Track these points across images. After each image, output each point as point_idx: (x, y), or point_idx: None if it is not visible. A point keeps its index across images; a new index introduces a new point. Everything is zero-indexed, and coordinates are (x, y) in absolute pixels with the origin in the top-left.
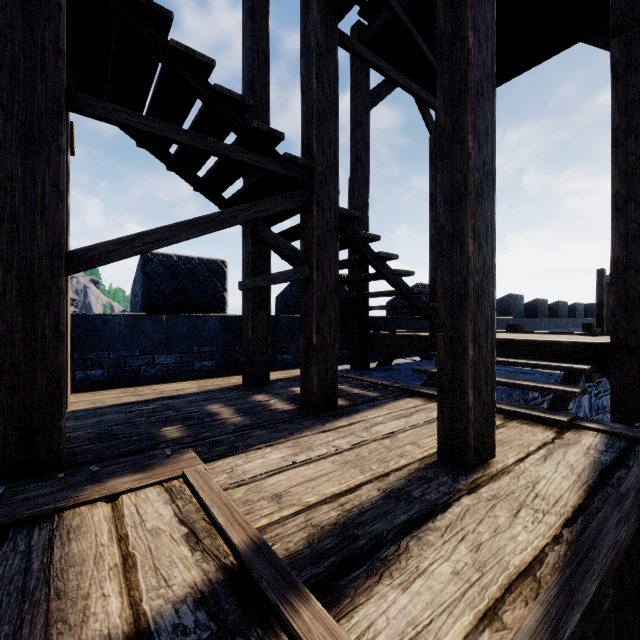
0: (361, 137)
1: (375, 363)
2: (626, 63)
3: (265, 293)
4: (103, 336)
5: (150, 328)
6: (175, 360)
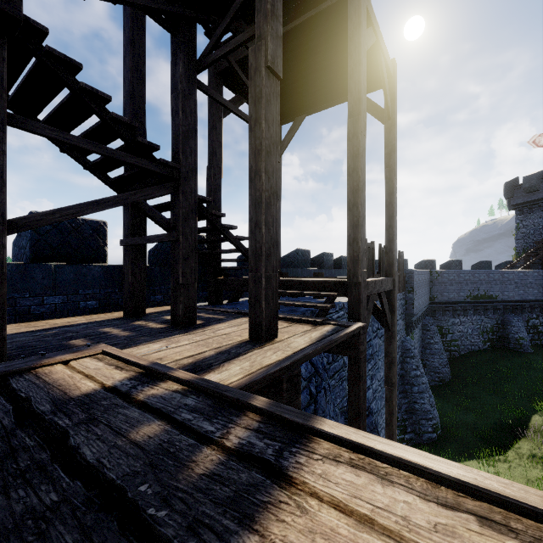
0: (216, 138)
1: (227, 301)
2: (353, 133)
3: (142, 249)
4: None
5: (40, 275)
6: (63, 300)
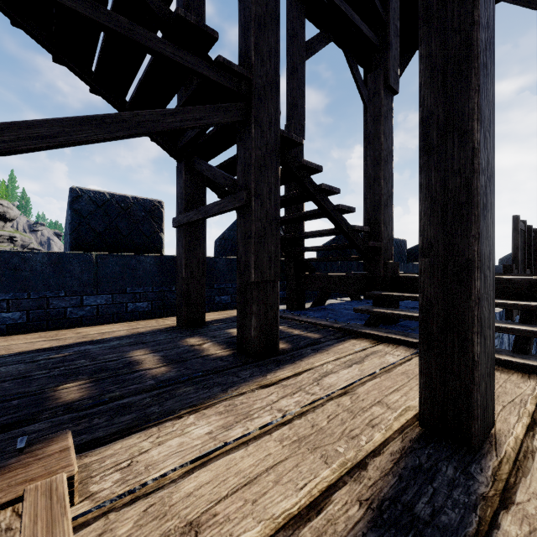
0: (297, 84)
1: (309, 303)
2: None
3: (200, 231)
4: (21, 275)
5: (77, 267)
6: (106, 301)
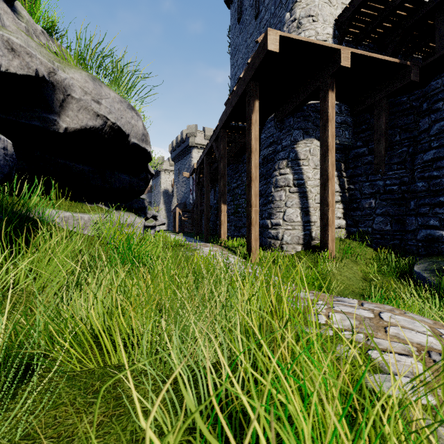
0: None
1: None
2: None
3: None
4: None
5: None
6: None
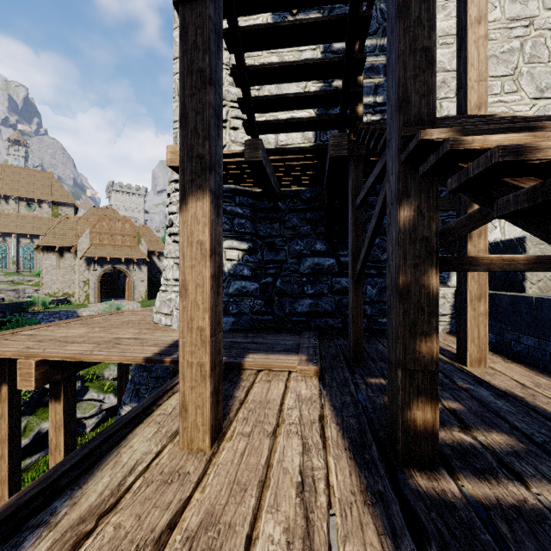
0: None
1: None
2: None
3: None
4: None
5: None
6: None
